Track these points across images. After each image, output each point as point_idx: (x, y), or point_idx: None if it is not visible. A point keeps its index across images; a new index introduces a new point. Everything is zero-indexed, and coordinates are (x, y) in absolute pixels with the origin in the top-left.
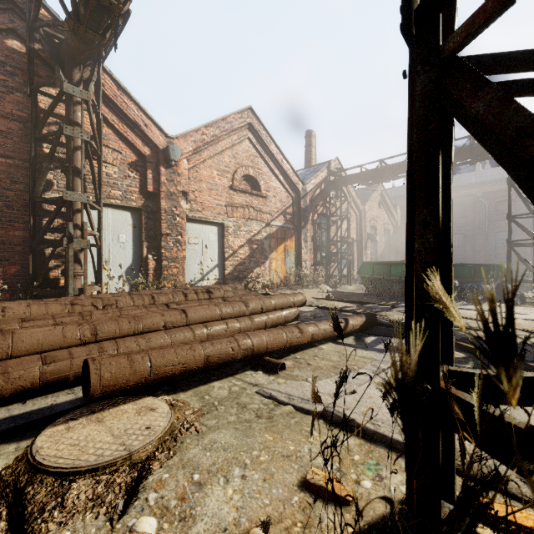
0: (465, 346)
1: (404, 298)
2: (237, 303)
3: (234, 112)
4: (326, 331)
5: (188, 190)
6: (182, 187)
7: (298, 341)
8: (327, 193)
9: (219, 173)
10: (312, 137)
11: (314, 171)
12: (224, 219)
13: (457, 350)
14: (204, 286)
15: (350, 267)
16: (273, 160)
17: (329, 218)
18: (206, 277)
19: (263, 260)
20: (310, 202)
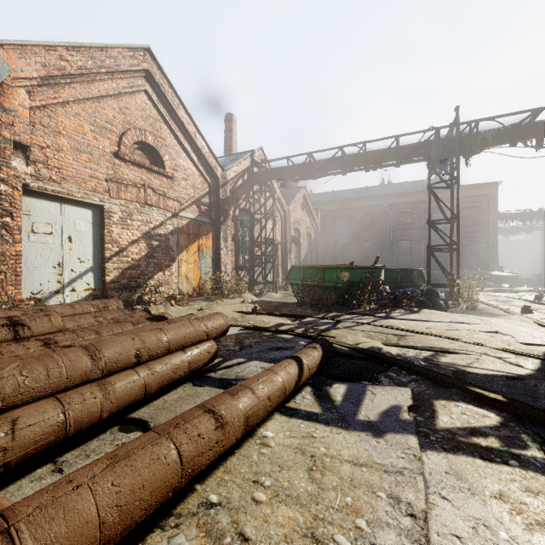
0: (487, 397)
1: (341, 307)
2: (66, 354)
3: (120, 44)
4: (272, 398)
5: (29, 143)
6: (15, 134)
7: (213, 454)
8: (250, 186)
9: (94, 128)
10: (233, 122)
11: (235, 159)
12: (103, 199)
13: (475, 404)
14: (28, 308)
15: (276, 272)
16: (182, 131)
17: (253, 215)
18: (70, 287)
19: (168, 263)
20: (231, 193)
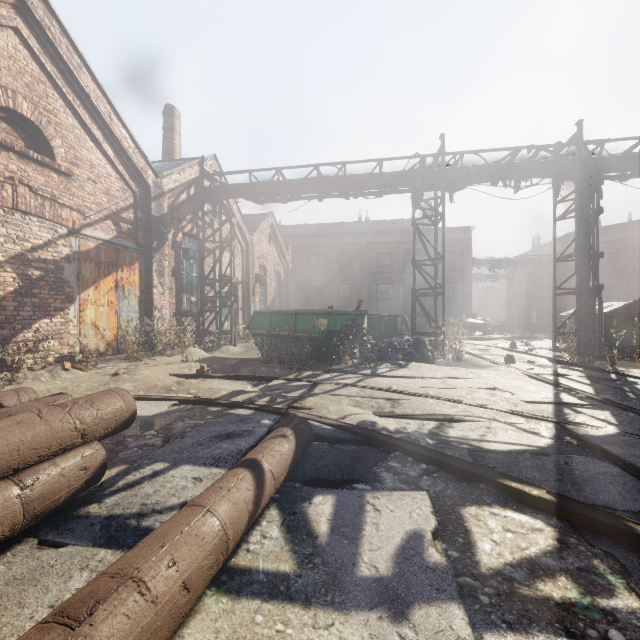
0: (528, 495)
1: (317, 364)
2: None
3: None
4: (194, 582)
5: None
6: None
7: None
8: (199, 204)
9: None
10: (175, 117)
11: (177, 166)
12: None
13: (514, 507)
14: None
15: (235, 319)
16: (88, 107)
17: (203, 243)
18: None
19: (60, 304)
20: (170, 210)
